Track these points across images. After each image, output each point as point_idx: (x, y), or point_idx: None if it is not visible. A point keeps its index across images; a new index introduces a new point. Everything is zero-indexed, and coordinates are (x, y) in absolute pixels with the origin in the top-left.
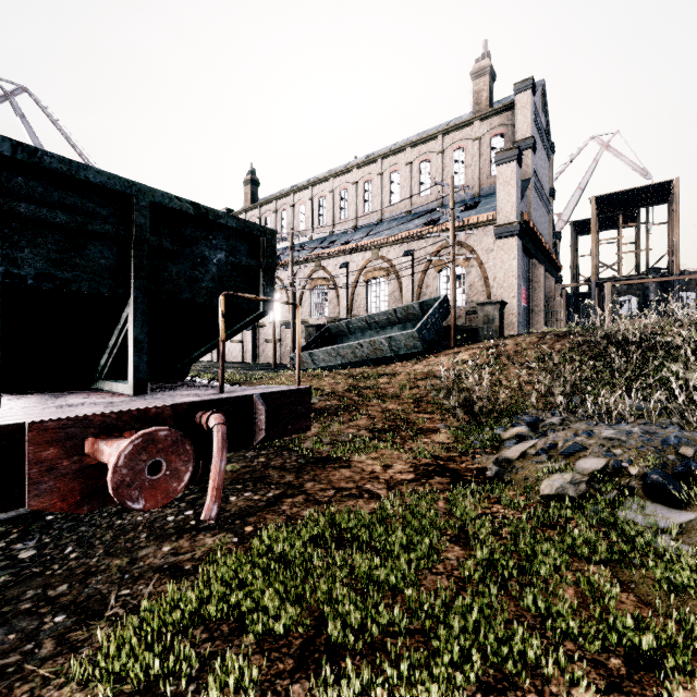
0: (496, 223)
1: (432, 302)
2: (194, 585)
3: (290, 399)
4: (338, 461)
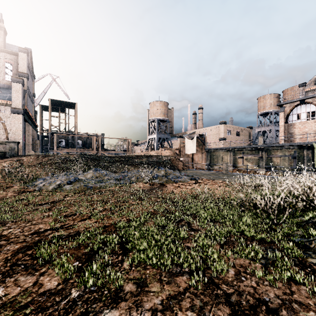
0: (11, 106)
1: None
2: None
3: None
4: None
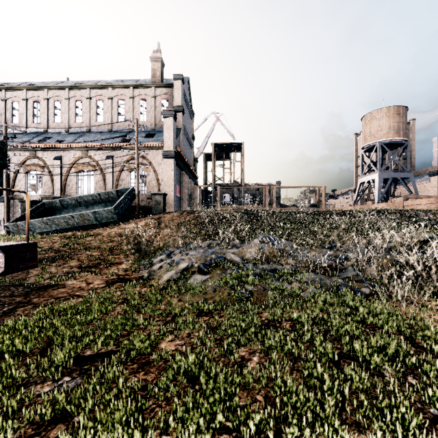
0: (163, 149)
1: (125, 191)
2: None
3: (21, 249)
4: (56, 286)
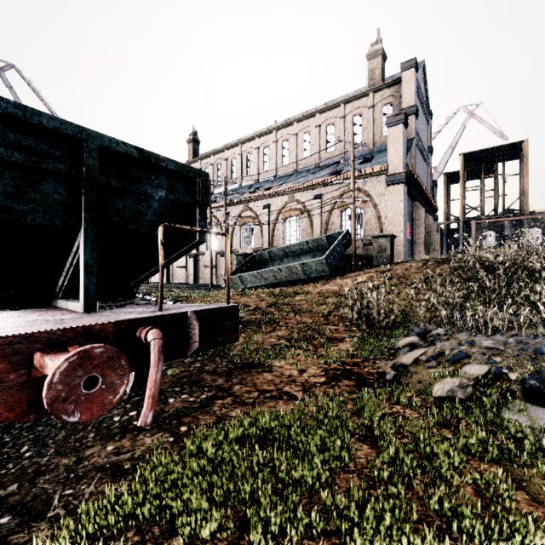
0: (387, 173)
1: (337, 235)
2: (131, 484)
3: (220, 315)
4: (261, 366)
